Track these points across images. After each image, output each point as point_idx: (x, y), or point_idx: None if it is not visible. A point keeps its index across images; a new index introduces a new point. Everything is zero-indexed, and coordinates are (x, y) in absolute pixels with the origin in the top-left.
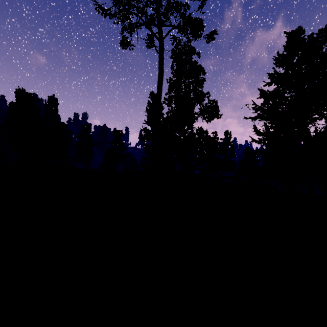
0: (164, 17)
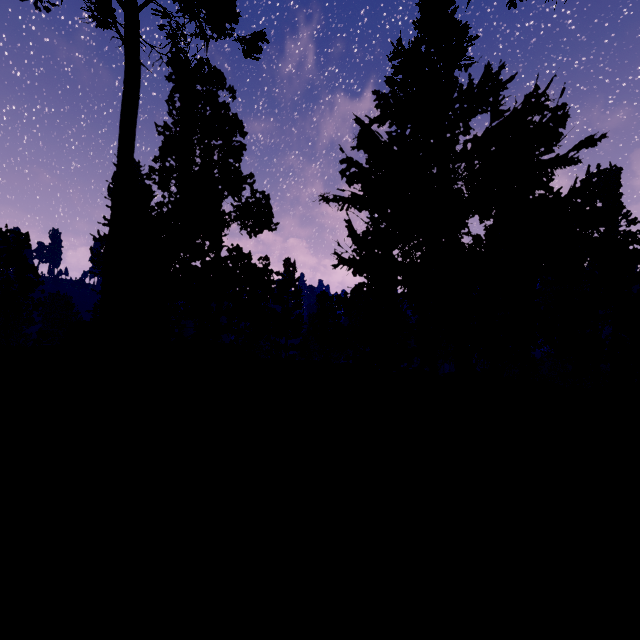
0: None
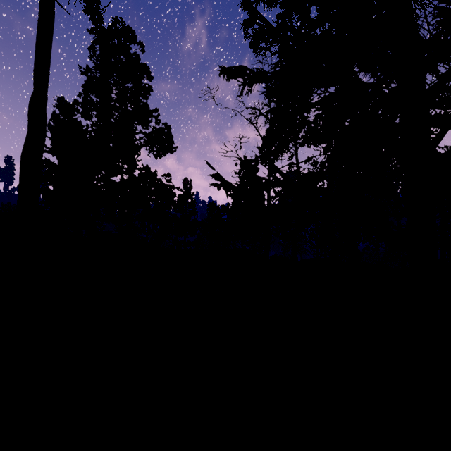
0: None
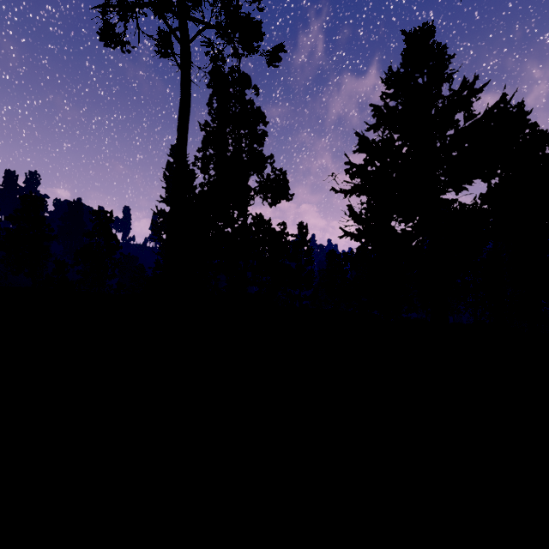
0: None
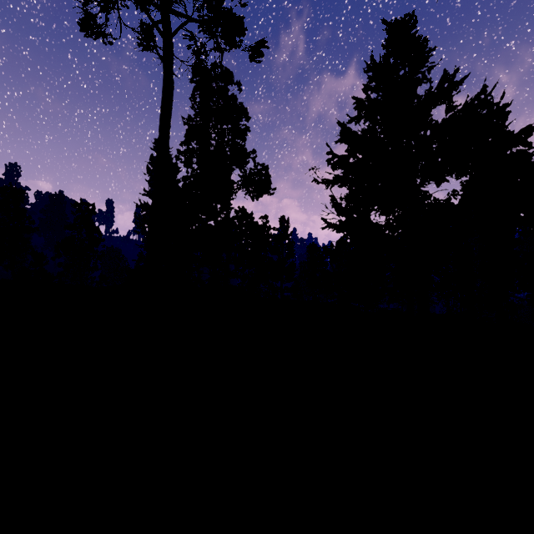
0: None
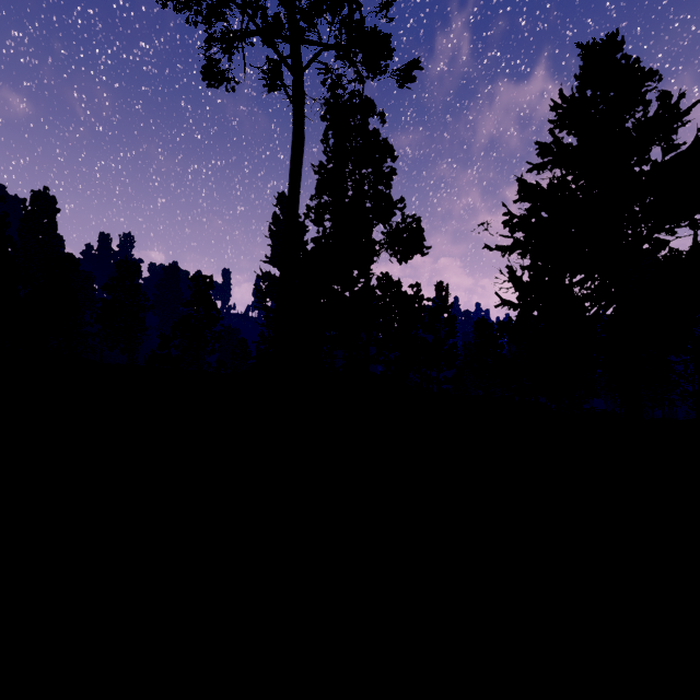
0: (305, 20)
